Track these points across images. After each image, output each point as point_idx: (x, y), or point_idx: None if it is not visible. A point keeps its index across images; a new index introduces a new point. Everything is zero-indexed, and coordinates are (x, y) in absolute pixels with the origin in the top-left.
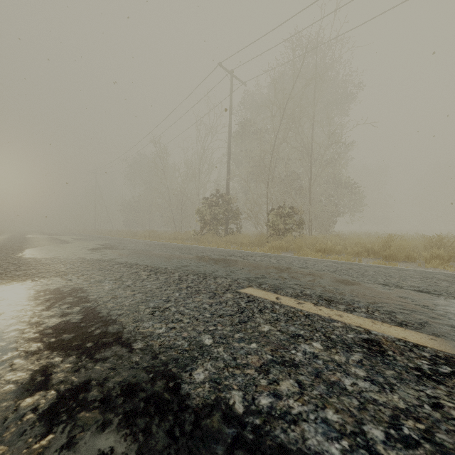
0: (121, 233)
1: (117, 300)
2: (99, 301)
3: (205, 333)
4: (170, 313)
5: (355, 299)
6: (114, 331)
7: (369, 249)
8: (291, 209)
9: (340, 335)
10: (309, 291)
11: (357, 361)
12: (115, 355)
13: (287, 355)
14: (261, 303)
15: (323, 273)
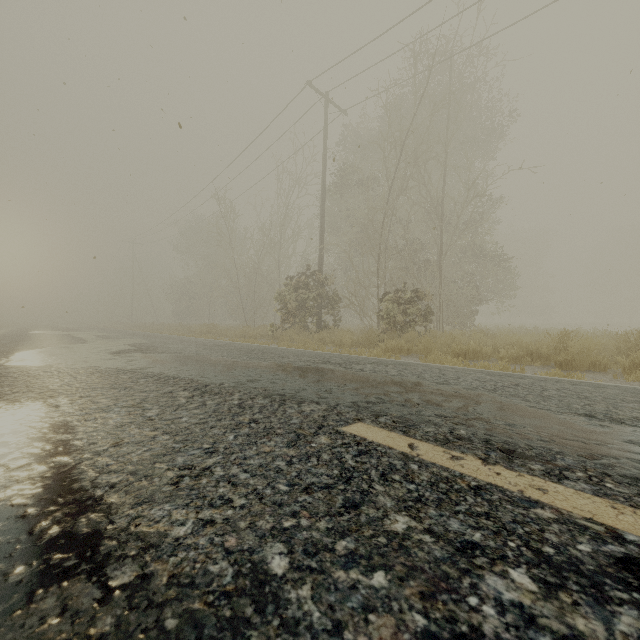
0: (167, 328)
1: (120, 449)
2: (87, 451)
3: (273, 537)
4: (211, 481)
5: (552, 448)
6: (85, 531)
7: (533, 351)
8: (413, 293)
9: (561, 547)
10: (464, 429)
11: (636, 639)
12: (60, 610)
13: (462, 615)
14: (382, 457)
15: (476, 393)
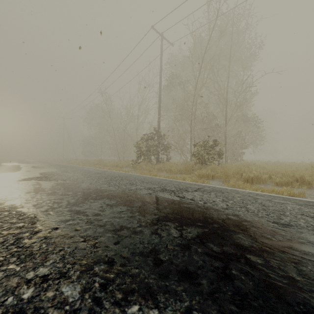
0: (78, 161)
1: None
2: None
3: None
4: None
5: None
6: None
7: (298, 178)
8: (212, 142)
9: None
10: None
11: None
12: None
13: None
14: None
15: None
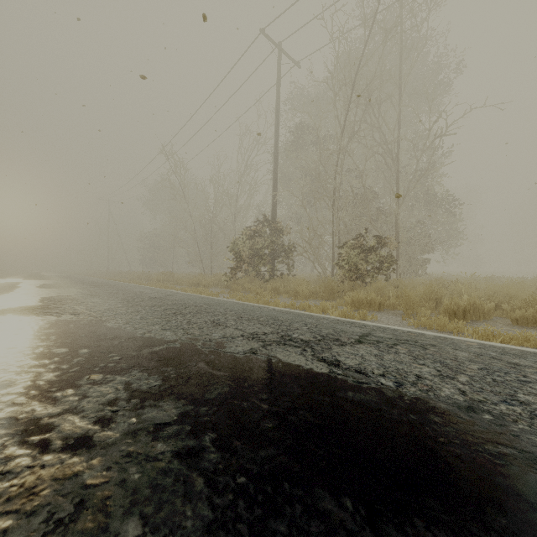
0: (130, 276)
1: None
2: None
3: None
4: None
5: None
6: None
7: None
8: (373, 239)
9: None
10: None
11: None
12: None
13: None
14: None
15: None
